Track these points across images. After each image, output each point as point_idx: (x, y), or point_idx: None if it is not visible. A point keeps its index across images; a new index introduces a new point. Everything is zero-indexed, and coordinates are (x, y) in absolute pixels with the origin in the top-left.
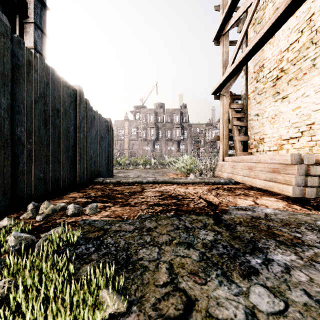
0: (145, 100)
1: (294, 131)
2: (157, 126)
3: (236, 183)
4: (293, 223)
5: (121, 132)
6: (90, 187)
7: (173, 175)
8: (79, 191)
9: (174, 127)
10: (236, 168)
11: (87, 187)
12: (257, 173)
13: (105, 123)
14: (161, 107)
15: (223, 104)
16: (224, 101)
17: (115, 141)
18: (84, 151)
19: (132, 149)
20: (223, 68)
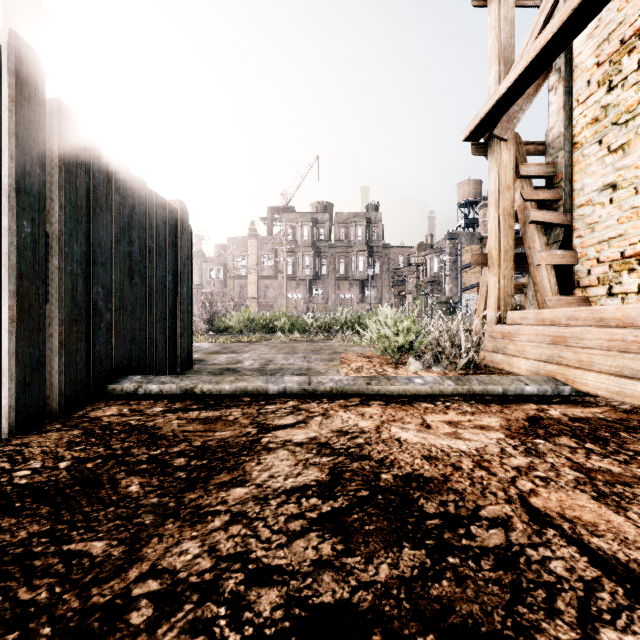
0: (292, 194)
1: None
2: (317, 248)
3: (573, 396)
4: None
5: (241, 262)
6: (77, 414)
7: (360, 361)
8: (2, 442)
9: (353, 251)
10: (578, 347)
11: (66, 415)
12: None
13: (162, 212)
14: (326, 210)
15: (499, 165)
16: (503, 156)
17: (229, 281)
18: (44, 286)
19: (264, 298)
20: (499, 65)
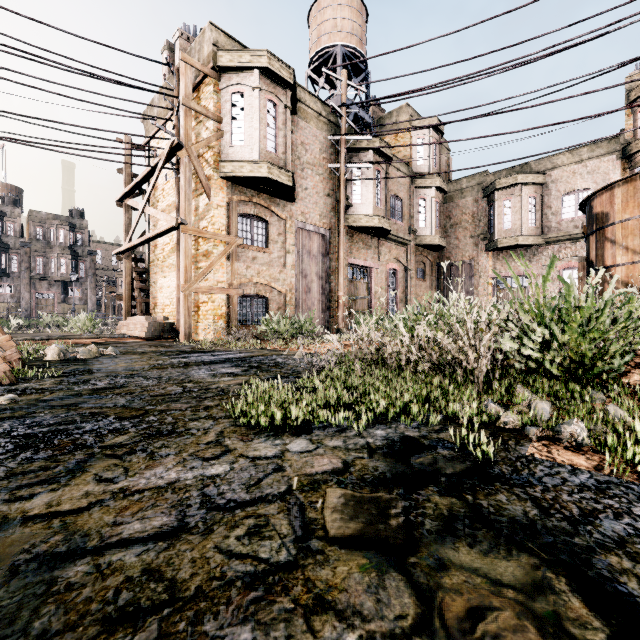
0: None
1: (168, 301)
2: (4, 244)
3: (130, 337)
4: (131, 342)
5: None
6: None
7: None
8: None
9: (53, 253)
10: (129, 326)
11: None
12: (137, 328)
13: None
14: (17, 204)
15: (126, 267)
16: (127, 264)
17: None
18: None
19: None
20: (126, 233)
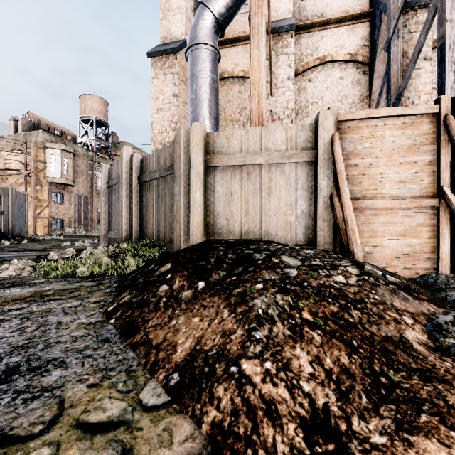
0: None
1: None
2: None
3: None
4: None
5: None
6: None
7: None
8: None
9: None
10: None
11: None
12: None
13: None
14: None
15: None
16: None
17: None
18: None
19: None
20: None
